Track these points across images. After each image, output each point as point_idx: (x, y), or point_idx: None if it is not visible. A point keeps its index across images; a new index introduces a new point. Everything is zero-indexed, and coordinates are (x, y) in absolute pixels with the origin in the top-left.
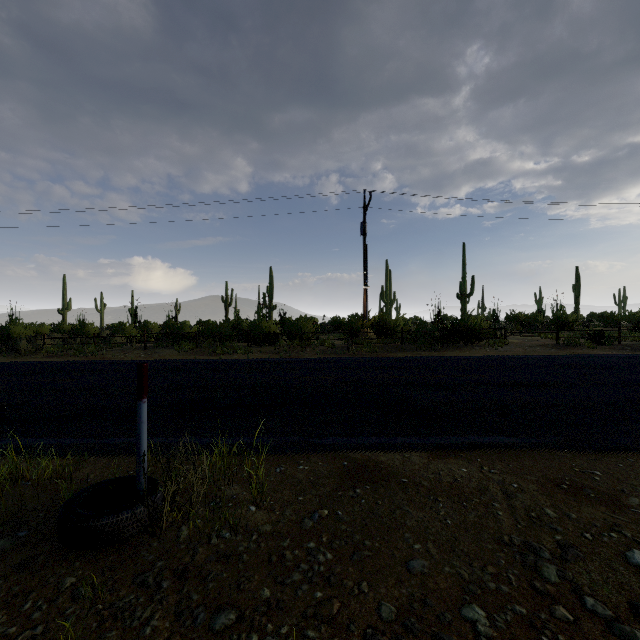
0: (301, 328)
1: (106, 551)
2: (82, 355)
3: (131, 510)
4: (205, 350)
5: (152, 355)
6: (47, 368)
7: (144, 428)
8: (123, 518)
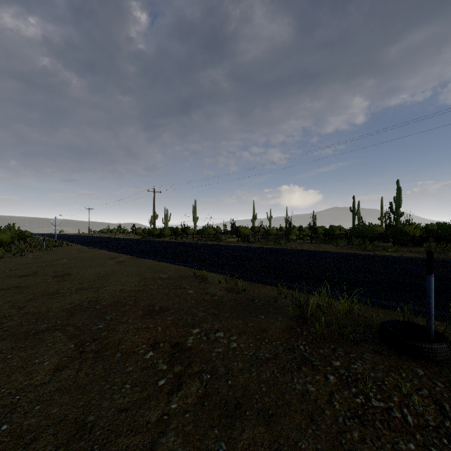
0: None
1: (427, 363)
2: (278, 245)
3: (447, 344)
4: (356, 247)
5: (318, 248)
6: (270, 251)
7: (432, 293)
8: (435, 347)
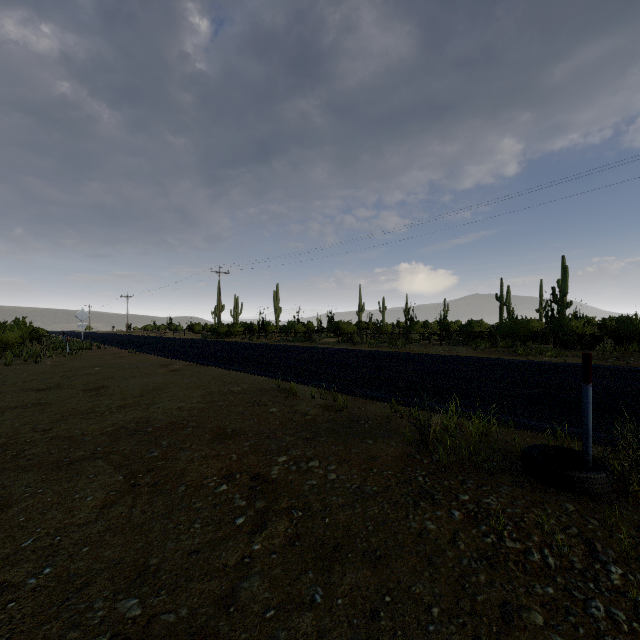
0: (639, 329)
1: (581, 497)
2: (393, 347)
3: (605, 472)
4: (502, 350)
5: (450, 351)
6: (382, 355)
7: (590, 408)
8: (591, 477)
